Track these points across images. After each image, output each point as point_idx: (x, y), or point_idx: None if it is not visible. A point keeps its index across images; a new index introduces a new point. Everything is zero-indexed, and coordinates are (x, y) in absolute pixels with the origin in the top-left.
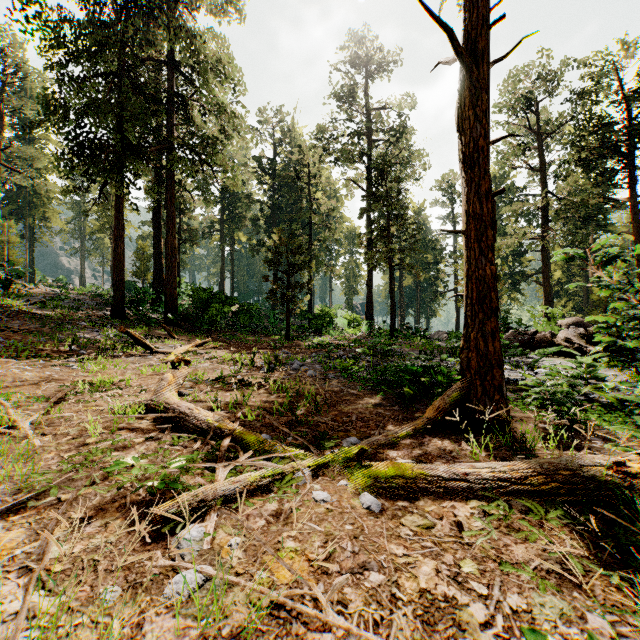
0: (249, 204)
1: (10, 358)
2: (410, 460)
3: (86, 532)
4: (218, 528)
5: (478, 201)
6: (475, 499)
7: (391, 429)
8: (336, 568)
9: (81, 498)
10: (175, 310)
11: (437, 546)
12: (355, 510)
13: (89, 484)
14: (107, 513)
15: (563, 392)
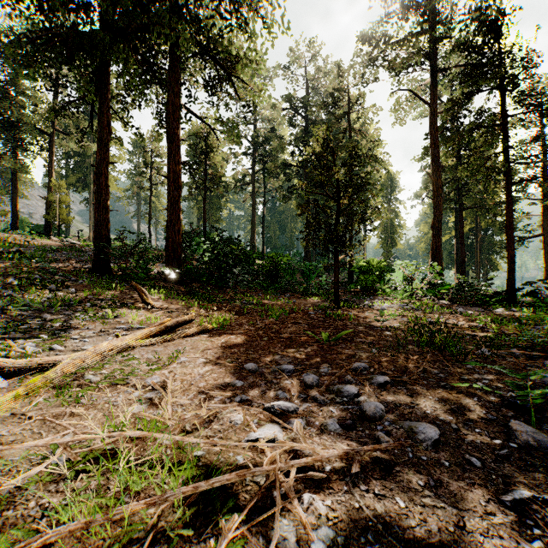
0: (279, 147)
1: None
2: None
3: None
4: None
5: None
6: None
7: None
8: None
9: None
10: (178, 261)
11: None
12: None
13: None
14: None
15: None
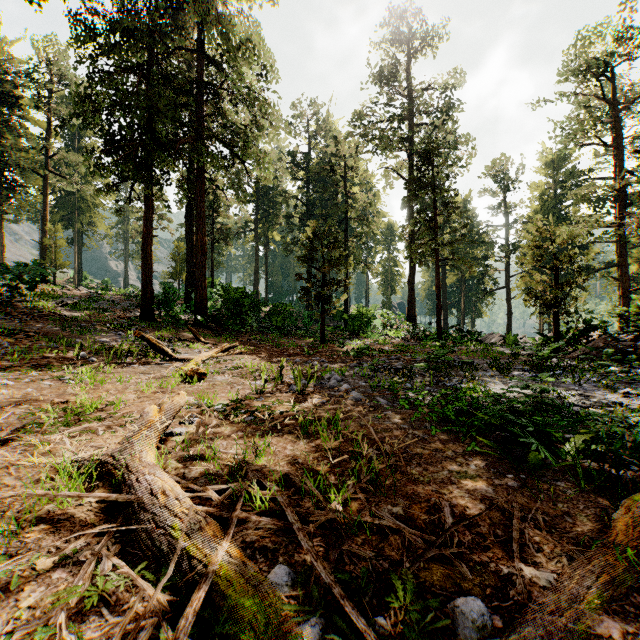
0: (283, 201)
1: None
2: None
3: None
4: None
5: None
6: None
7: (541, 562)
8: None
9: None
10: (205, 311)
11: None
12: None
13: None
14: None
15: None
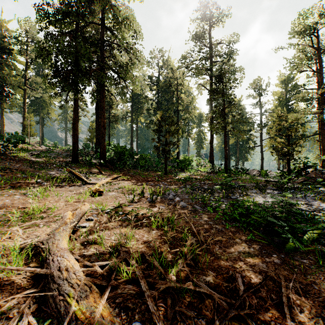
0: (145, 101)
1: None
2: None
3: None
4: None
5: None
6: None
7: (304, 321)
8: None
9: None
10: (105, 158)
11: None
12: None
13: None
14: None
15: None
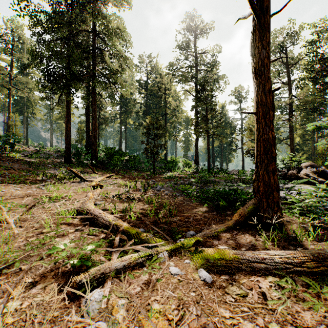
0: (134, 104)
1: (10, 183)
2: (226, 247)
3: (32, 292)
4: (111, 293)
5: (264, 95)
6: (270, 275)
7: (213, 226)
8: (186, 327)
9: (33, 268)
10: (96, 159)
11: (251, 310)
12: (196, 281)
13: (39, 259)
14: (46, 279)
15: (316, 206)
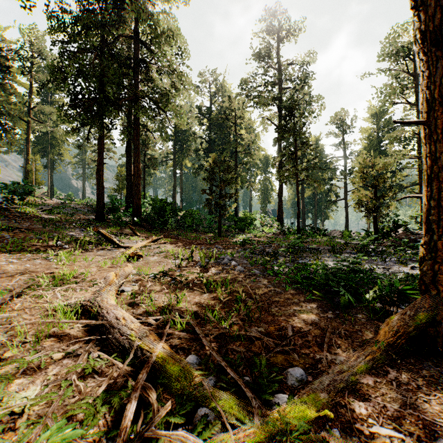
0: (193, 140)
1: (6, 252)
2: (395, 432)
3: None
4: None
5: None
6: None
7: (338, 353)
8: None
9: None
10: (139, 215)
11: None
12: None
13: None
14: None
15: None
